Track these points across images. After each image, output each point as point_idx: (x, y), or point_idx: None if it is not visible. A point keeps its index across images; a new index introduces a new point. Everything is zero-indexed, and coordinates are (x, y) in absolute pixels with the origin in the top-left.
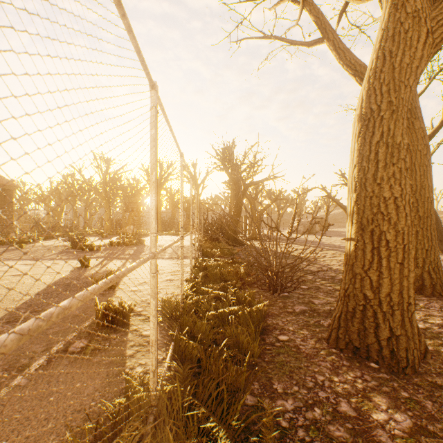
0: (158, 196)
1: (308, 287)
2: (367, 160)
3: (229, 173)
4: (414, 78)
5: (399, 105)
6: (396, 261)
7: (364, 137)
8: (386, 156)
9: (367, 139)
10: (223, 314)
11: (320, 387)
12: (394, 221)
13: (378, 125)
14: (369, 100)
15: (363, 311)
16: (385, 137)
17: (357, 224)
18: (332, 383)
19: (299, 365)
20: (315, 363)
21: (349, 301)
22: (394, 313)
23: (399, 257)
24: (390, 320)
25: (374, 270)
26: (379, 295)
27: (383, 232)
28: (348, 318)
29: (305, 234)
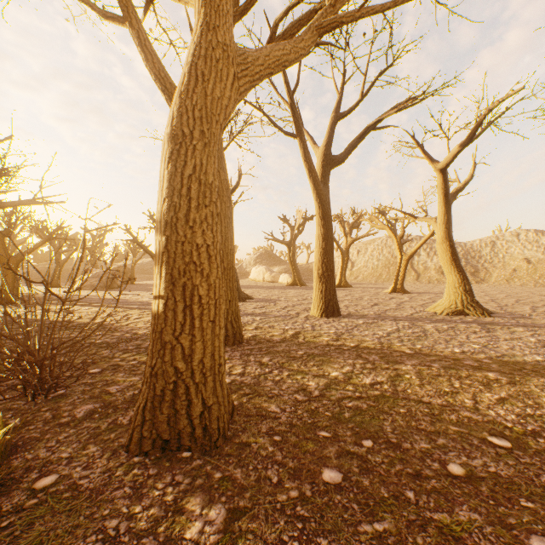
0: None
1: (102, 369)
2: (179, 195)
3: None
4: (225, 117)
5: (212, 140)
6: (209, 319)
7: (176, 165)
8: (200, 195)
9: (180, 168)
10: None
11: (112, 542)
12: (207, 272)
13: (192, 155)
14: (181, 119)
15: (175, 389)
16: (199, 172)
17: (168, 277)
18: (133, 519)
19: (76, 523)
20: (106, 499)
21: (157, 381)
22: (208, 381)
23: (212, 315)
24: (203, 390)
25: (187, 335)
26: (193, 364)
27: (197, 287)
28: (157, 405)
29: (103, 291)
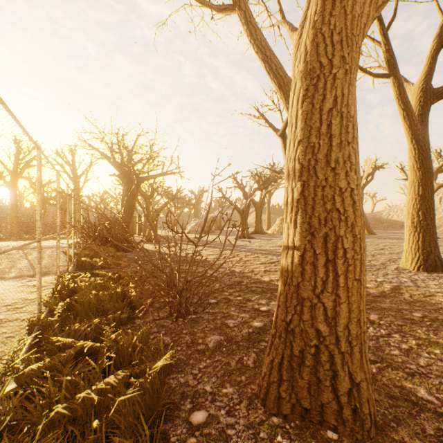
0: (14, 186)
1: (217, 301)
2: (317, 134)
3: (119, 163)
4: (362, 39)
5: (352, 65)
6: (354, 277)
7: (312, 101)
8: (341, 131)
9: (317, 104)
10: (86, 401)
11: None
12: (351, 221)
13: (331, 86)
14: (317, 50)
15: (316, 354)
16: (340, 104)
17: (304, 226)
18: None
19: None
20: None
21: (294, 340)
22: (353, 351)
23: (357, 272)
24: (349, 362)
25: (330, 293)
26: (336, 329)
27: (340, 238)
28: (294, 367)
29: (203, 234)
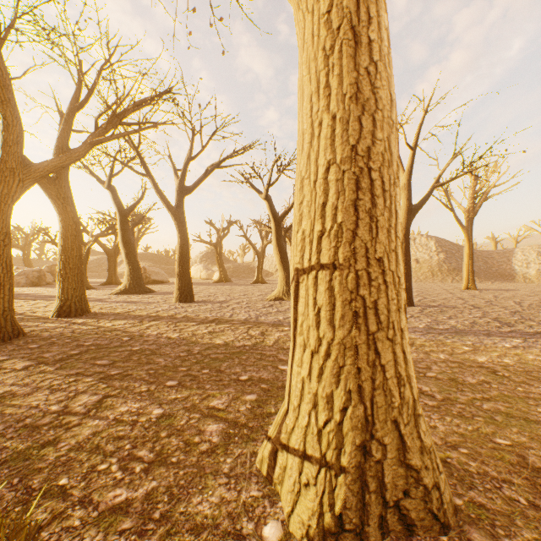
0: None
1: None
2: None
3: None
4: (13, 201)
5: (2, 213)
6: None
7: None
8: None
9: None
10: None
11: None
12: None
13: None
14: None
15: None
16: None
17: None
18: None
19: None
20: None
21: None
22: None
23: None
24: None
25: None
26: None
27: None
28: None
29: (28, 287)
